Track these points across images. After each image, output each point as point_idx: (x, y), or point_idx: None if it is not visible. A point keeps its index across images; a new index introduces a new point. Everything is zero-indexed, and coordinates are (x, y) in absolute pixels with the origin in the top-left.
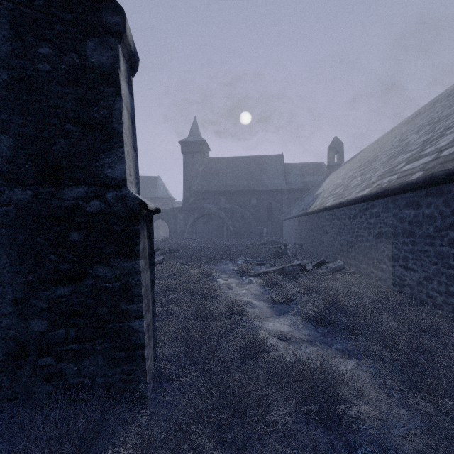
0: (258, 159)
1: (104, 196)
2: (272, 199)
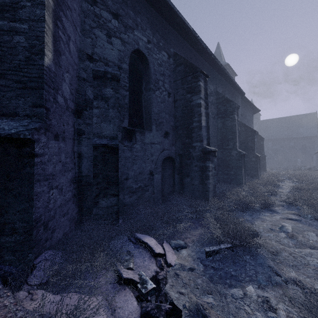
0: (296, 118)
1: (262, 155)
2: (306, 142)
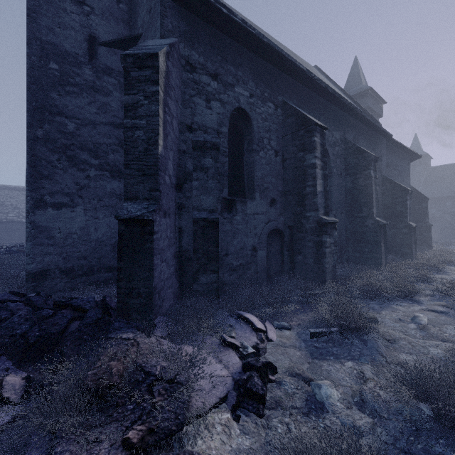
0: None
1: (425, 224)
2: None
